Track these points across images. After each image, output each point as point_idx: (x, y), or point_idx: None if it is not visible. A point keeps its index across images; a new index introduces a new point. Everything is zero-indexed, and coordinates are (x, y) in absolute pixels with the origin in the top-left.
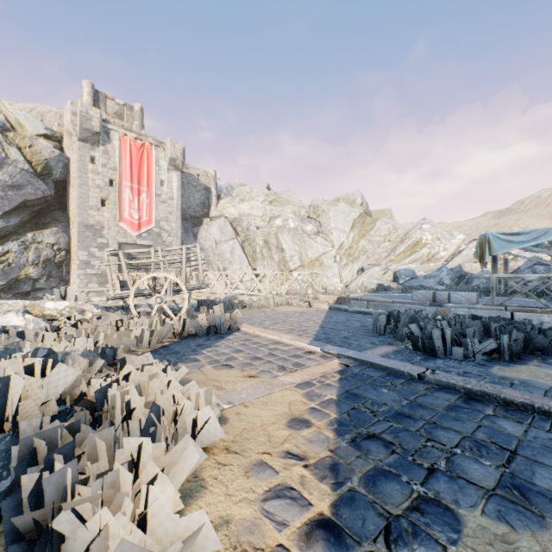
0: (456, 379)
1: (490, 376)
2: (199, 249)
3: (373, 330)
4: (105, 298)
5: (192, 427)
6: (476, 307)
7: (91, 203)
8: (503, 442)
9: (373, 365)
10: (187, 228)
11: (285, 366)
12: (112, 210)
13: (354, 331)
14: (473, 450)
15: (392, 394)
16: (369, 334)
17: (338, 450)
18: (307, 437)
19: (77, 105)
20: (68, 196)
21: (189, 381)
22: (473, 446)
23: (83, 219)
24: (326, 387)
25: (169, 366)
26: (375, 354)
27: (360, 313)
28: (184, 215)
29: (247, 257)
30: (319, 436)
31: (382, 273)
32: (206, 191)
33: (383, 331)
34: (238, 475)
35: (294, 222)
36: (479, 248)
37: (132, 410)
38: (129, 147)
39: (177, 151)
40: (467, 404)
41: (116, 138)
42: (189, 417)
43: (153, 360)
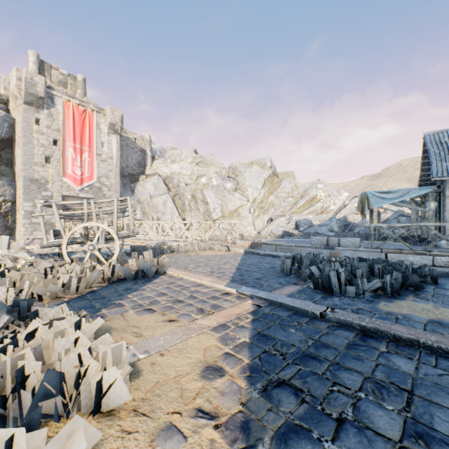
0: (352, 316)
1: (378, 312)
2: (130, 202)
3: (280, 271)
4: (39, 246)
5: (96, 390)
6: (359, 250)
7: (36, 160)
8: (400, 382)
9: (281, 305)
10: (125, 183)
11: (204, 309)
12: (56, 166)
13: (264, 272)
14: (376, 393)
15: (299, 334)
16: (277, 275)
17: (250, 403)
18: (220, 389)
19: (22, 72)
20: (14, 153)
21: (109, 329)
22: (374, 388)
23: (28, 174)
24: (240, 329)
25: (84, 317)
26: (283, 294)
27: (270, 256)
28: (122, 172)
29: (177, 209)
30: (232, 387)
31: (287, 223)
32: (142, 153)
33: (289, 272)
34: (142, 446)
35: (217, 181)
36: (361, 203)
37: (25, 378)
38: (72, 112)
39: (116, 117)
40: (364, 341)
41: (60, 103)
42: (94, 379)
43: (68, 312)
